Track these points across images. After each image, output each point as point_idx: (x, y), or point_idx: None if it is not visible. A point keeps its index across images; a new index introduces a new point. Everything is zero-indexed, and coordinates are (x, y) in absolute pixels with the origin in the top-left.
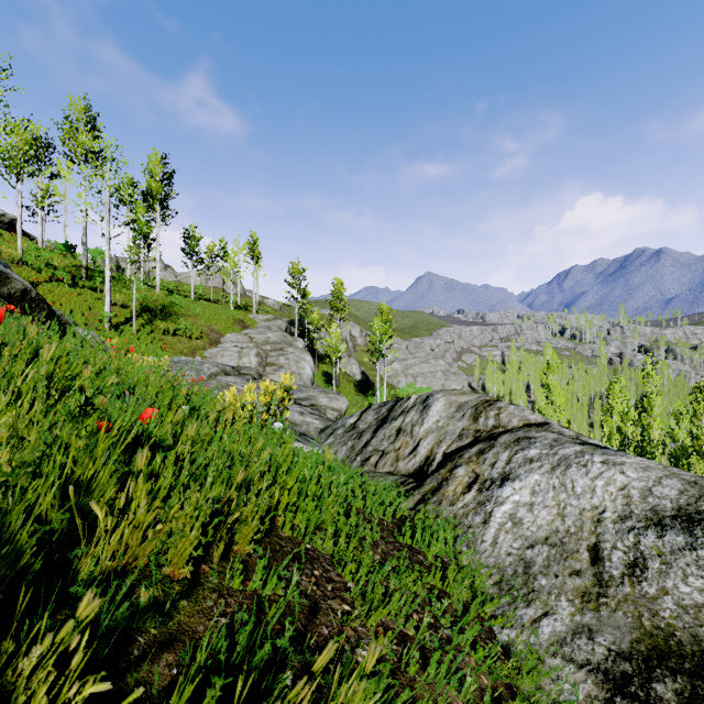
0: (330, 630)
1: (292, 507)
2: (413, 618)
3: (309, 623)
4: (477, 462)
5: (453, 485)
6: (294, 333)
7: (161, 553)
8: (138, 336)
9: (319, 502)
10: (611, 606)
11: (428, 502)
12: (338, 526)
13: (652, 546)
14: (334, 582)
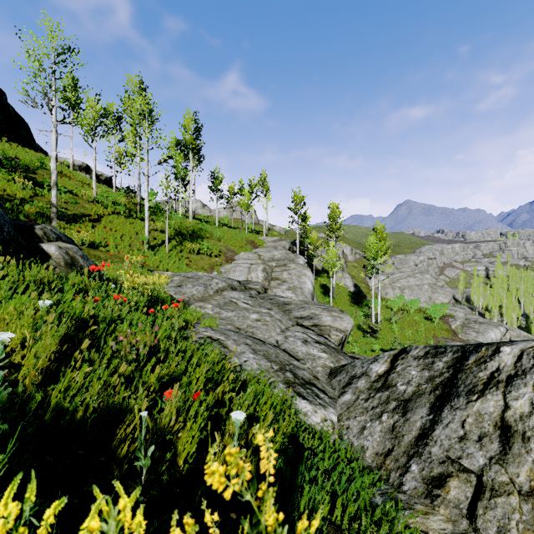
0: None
1: None
2: None
3: None
4: None
5: None
6: (295, 252)
7: None
8: (169, 254)
9: None
10: None
11: None
12: None
13: None
14: None
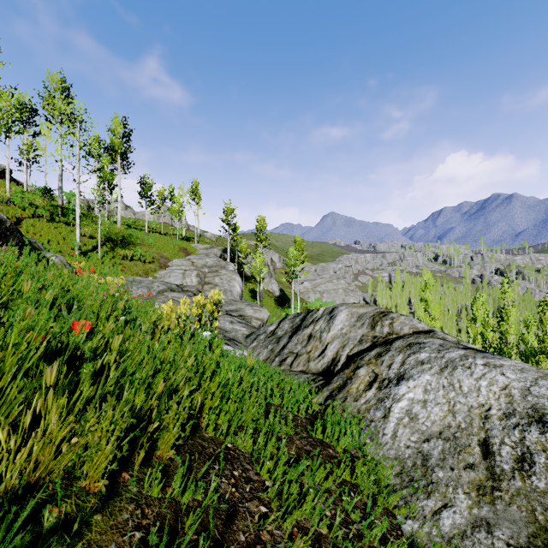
0: (247, 536)
1: (215, 409)
2: (325, 515)
3: (226, 529)
4: (376, 364)
5: (356, 383)
6: (227, 259)
7: (81, 463)
8: (102, 260)
9: (240, 403)
10: (505, 500)
11: (335, 398)
12: (257, 424)
13: (537, 441)
14: (253, 482)
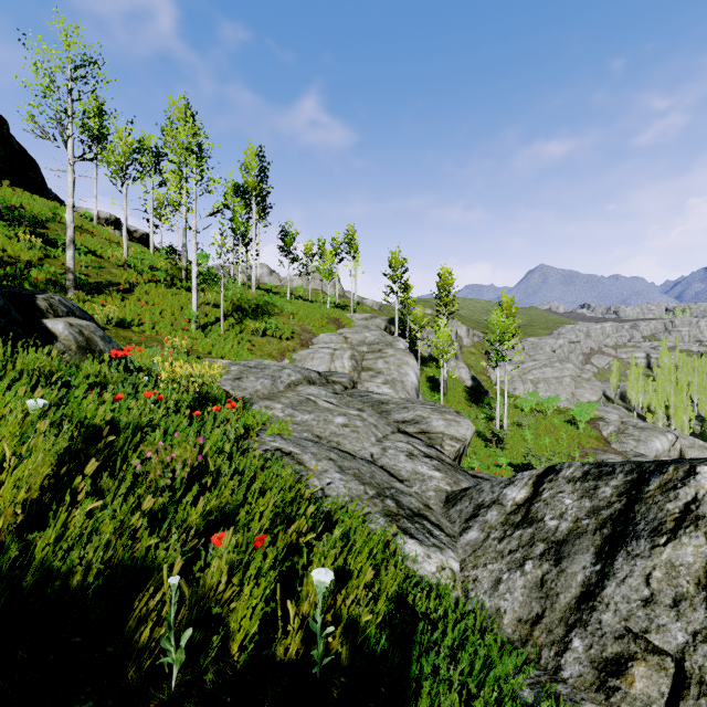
0: None
1: None
2: None
3: None
4: None
5: None
6: (394, 333)
7: None
8: (225, 336)
9: None
10: None
11: None
12: None
13: None
14: None
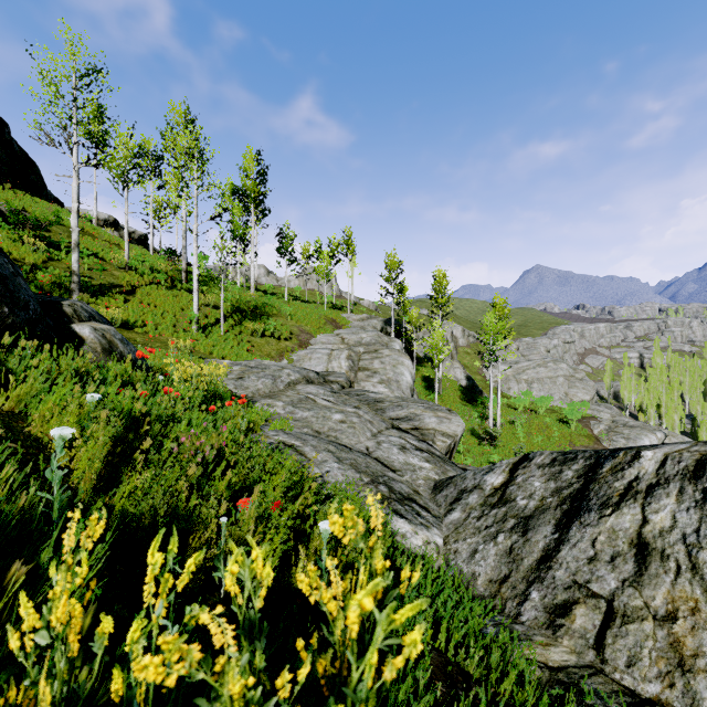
0: None
1: None
2: None
3: None
4: None
5: None
6: (390, 334)
7: None
8: (225, 337)
9: None
10: None
11: None
12: None
13: None
14: None
